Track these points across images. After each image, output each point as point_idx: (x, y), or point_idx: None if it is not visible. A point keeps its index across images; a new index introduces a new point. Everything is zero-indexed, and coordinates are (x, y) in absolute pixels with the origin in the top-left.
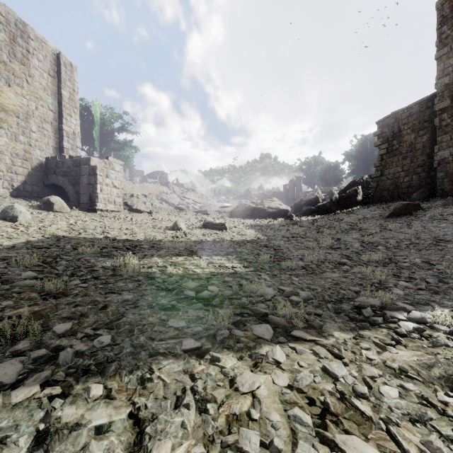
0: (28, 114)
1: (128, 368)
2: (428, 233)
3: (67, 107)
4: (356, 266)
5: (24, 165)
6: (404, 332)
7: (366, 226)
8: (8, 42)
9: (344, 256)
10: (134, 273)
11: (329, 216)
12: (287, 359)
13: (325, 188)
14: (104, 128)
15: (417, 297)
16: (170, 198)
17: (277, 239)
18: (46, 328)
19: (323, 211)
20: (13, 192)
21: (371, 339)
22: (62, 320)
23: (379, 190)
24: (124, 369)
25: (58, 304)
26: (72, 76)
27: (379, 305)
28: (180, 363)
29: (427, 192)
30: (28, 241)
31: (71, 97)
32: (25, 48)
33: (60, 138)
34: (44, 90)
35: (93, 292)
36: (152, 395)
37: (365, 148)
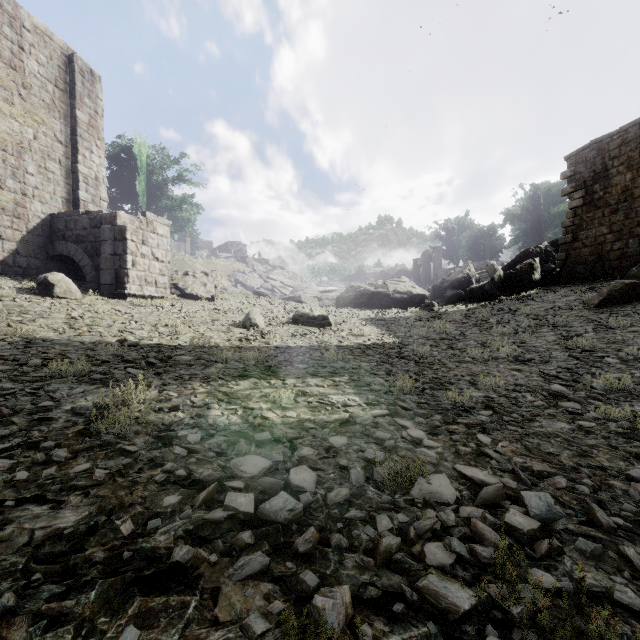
0: (22, 146)
1: None
2: None
3: (85, 137)
4: (588, 401)
5: (15, 225)
6: None
7: (564, 321)
8: None
9: (550, 377)
10: (130, 427)
11: (492, 305)
12: None
13: (478, 263)
14: (152, 178)
15: None
16: (249, 279)
17: (417, 343)
18: None
19: (480, 298)
20: None
21: None
22: None
23: (569, 263)
24: None
25: None
26: (93, 90)
27: None
28: None
29: None
30: None
31: (91, 122)
32: (17, 43)
33: (74, 185)
34: (48, 111)
35: None
36: None
37: (536, 203)
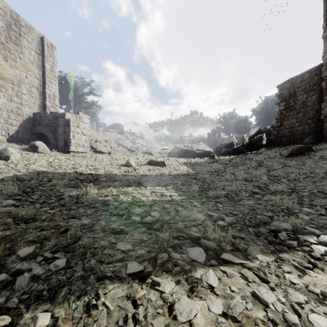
0: (20, 81)
1: (77, 293)
2: (320, 169)
3: (49, 76)
4: (266, 195)
5: (17, 118)
6: (319, 256)
7: (270, 164)
8: (5, 28)
9: (256, 187)
10: (93, 201)
11: (242, 156)
12: (219, 283)
13: (238, 135)
14: (77, 92)
15: (321, 222)
16: (125, 143)
17: (204, 173)
18: (12, 252)
19: (237, 152)
20: (9, 139)
21: (291, 262)
22: (27, 244)
23: (279, 136)
24: (73, 295)
25: (27, 229)
26: (53, 53)
27: (291, 229)
28: (124, 287)
29: (316, 137)
30: (15, 175)
31: (51, 69)
32: (18, 33)
33: (44, 99)
34: (32, 64)
35: (58, 217)
36: (95, 324)
37: (267, 106)
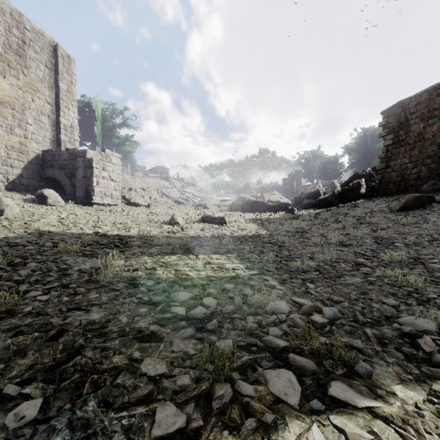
0: (24, 106)
1: None
2: None
3: (65, 99)
4: (377, 267)
5: (20, 158)
6: None
7: (375, 220)
8: (3, 32)
9: (359, 254)
10: (114, 278)
11: (332, 210)
12: None
13: (325, 181)
14: (105, 123)
15: None
16: (171, 192)
17: (281, 234)
18: None
19: (325, 205)
20: (8, 186)
21: None
22: None
23: (384, 182)
24: None
25: None
26: (70, 68)
27: (436, 330)
28: None
29: (438, 184)
30: (5, 238)
31: (68, 89)
32: (21, 39)
33: (57, 131)
34: (41, 82)
35: (52, 309)
36: None
37: (365, 141)
